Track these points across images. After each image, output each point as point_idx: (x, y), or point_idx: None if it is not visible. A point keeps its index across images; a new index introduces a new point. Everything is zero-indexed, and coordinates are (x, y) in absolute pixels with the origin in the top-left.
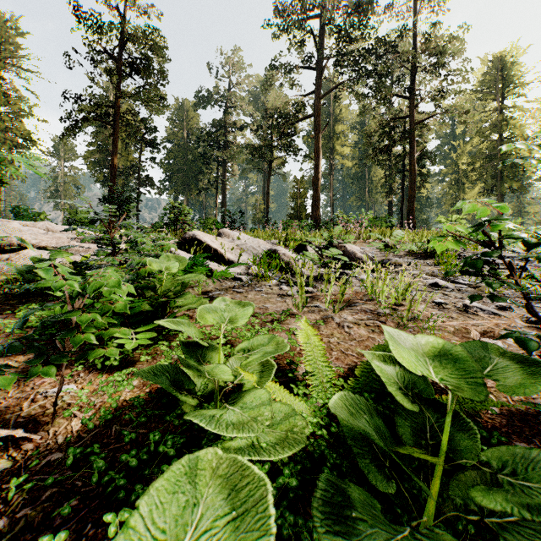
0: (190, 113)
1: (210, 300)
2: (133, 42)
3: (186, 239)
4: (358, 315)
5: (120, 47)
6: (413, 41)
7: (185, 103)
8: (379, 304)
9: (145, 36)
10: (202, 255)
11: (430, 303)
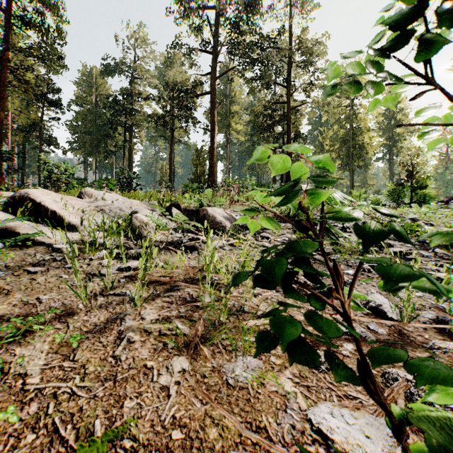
0: (98, 80)
1: None
2: None
3: (15, 198)
4: (163, 312)
5: None
6: (290, 42)
7: (93, 70)
8: (203, 289)
9: None
10: (17, 219)
11: None
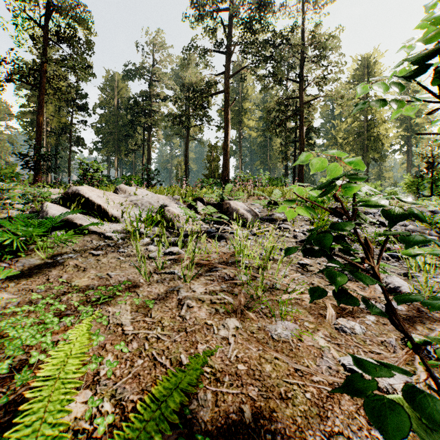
0: (120, 84)
1: (49, 267)
2: (60, 13)
3: (68, 194)
4: (209, 286)
5: (46, 16)
6: (302, 38)
7: (116, 75)
8: (239, 270)
9: (70, 8)
10: (74, 212)
11: (295, 265)
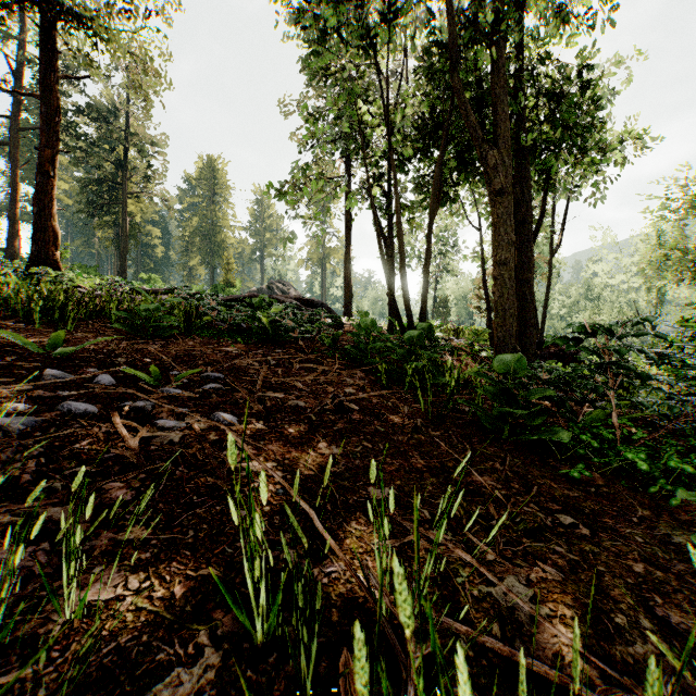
0: None
1: None
2: None
3: None
4: None
5: None
6: (127, 123)
7: None
8: None
9: None
10: None
11: None
